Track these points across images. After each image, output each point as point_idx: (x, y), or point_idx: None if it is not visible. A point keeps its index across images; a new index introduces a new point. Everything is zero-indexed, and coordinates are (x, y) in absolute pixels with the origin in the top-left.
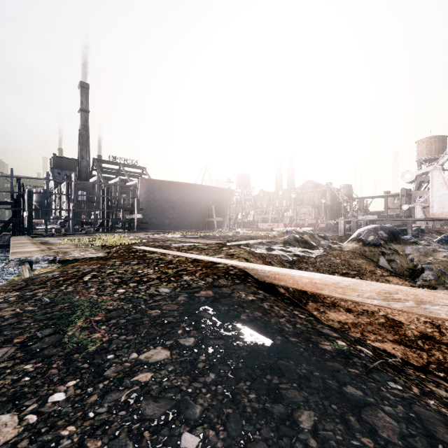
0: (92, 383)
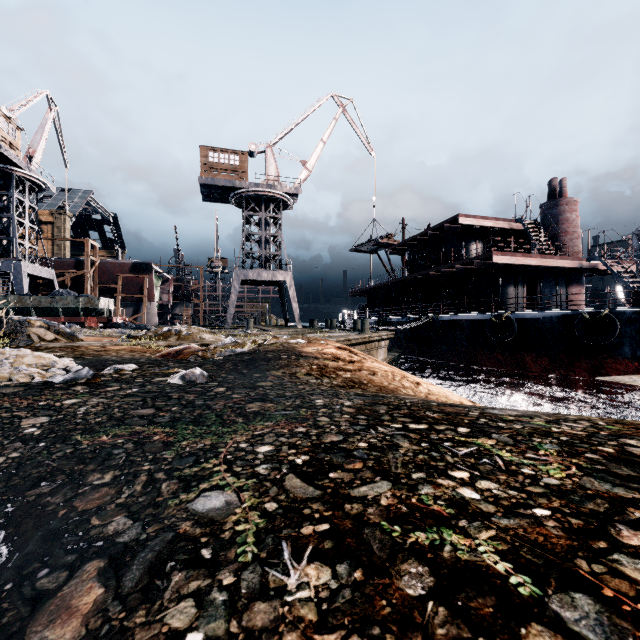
0: (18, 438)
